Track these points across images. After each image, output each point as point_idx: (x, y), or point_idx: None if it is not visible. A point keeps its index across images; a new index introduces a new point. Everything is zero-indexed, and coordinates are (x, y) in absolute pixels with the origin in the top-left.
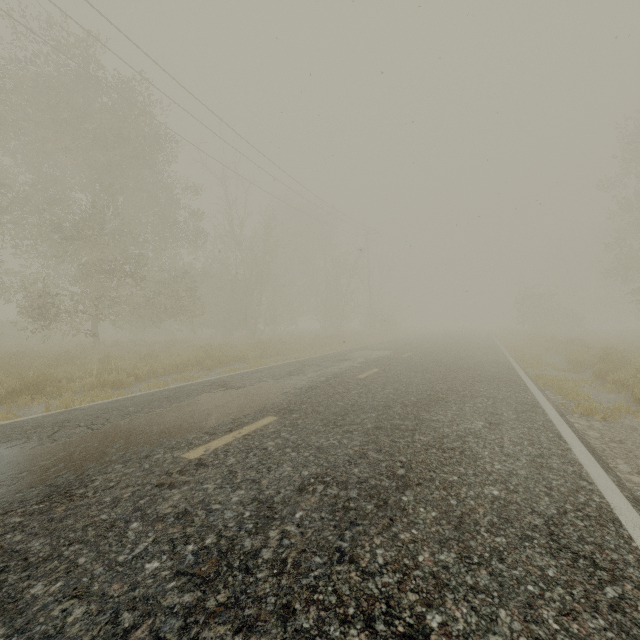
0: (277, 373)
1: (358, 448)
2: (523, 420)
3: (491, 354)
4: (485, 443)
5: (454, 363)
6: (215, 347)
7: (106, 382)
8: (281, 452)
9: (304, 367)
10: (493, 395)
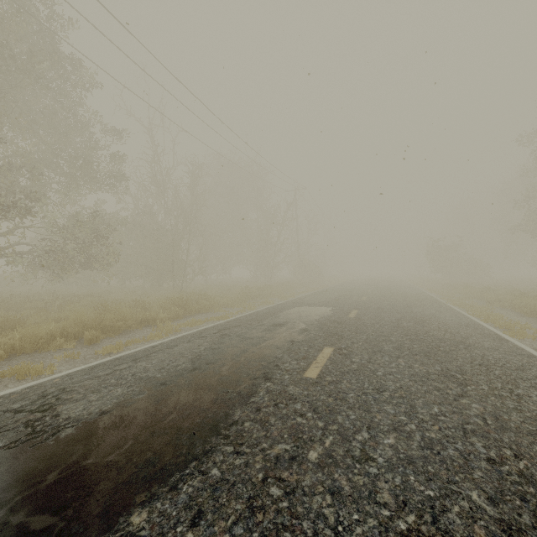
0: (175, 361)
1: None
2: None
3: (444, 311)
4: None
5: (423, 330)
6: (113, 307)
7: None
8: None
9: (222, 343)
10: None
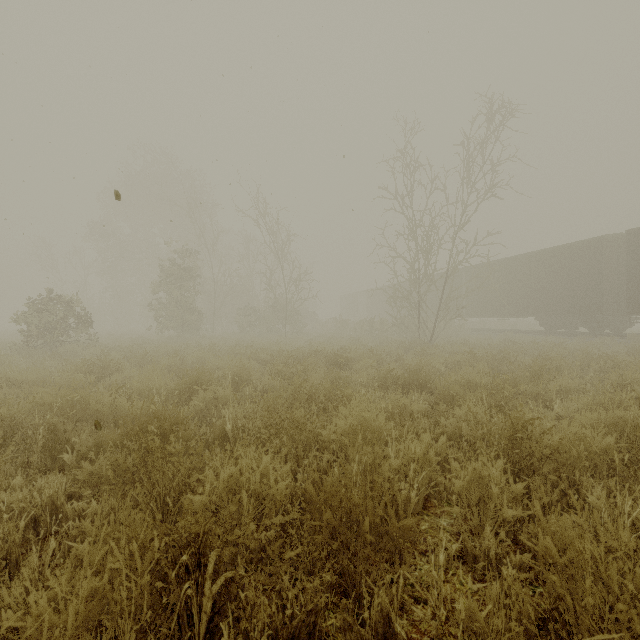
0: None
1: None
2: None
3: None
4: None
5: None
6: None
7: None
8: None
9: None
10: None
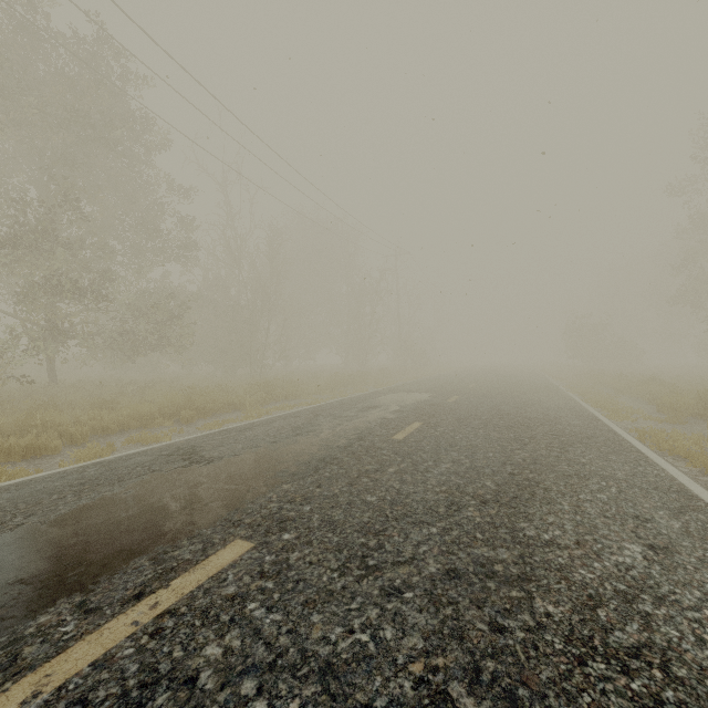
0: (278, 430)
1: (422, 667)
2: (700, 535)
3: (556, 397)
4: (691, 623)
5: (518, 412)
6: (201, 390)
7: (12, 449)
8: (227, 699)
9: (317, 419)
10: (608, 472)
